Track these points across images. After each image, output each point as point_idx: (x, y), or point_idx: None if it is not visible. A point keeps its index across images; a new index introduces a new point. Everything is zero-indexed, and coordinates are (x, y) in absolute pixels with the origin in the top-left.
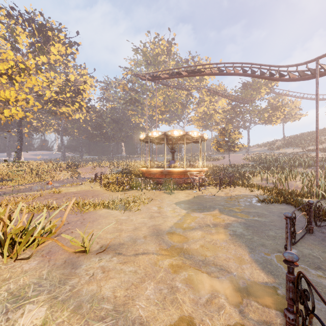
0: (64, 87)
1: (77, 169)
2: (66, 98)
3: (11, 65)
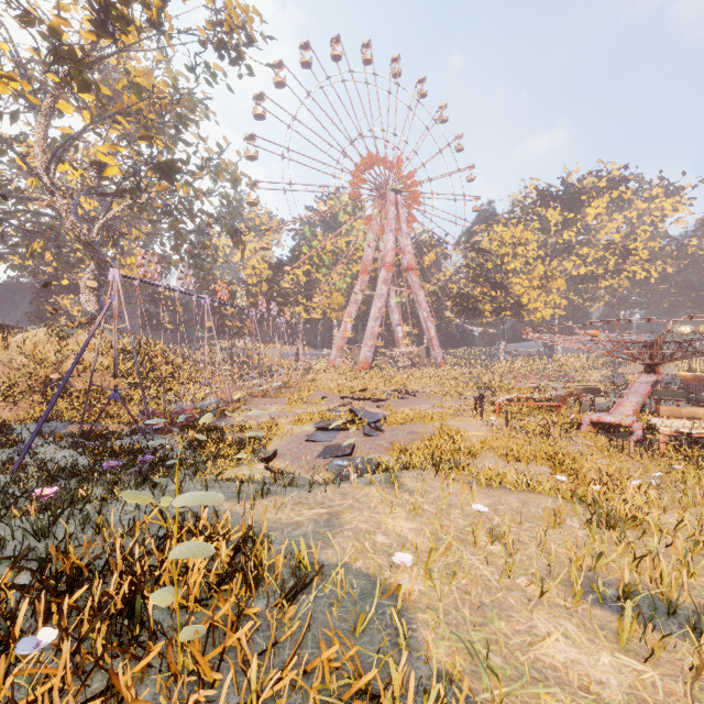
0: (604, 255)
1: (617, 369)
2: (607, 268)
3: (541, 275)
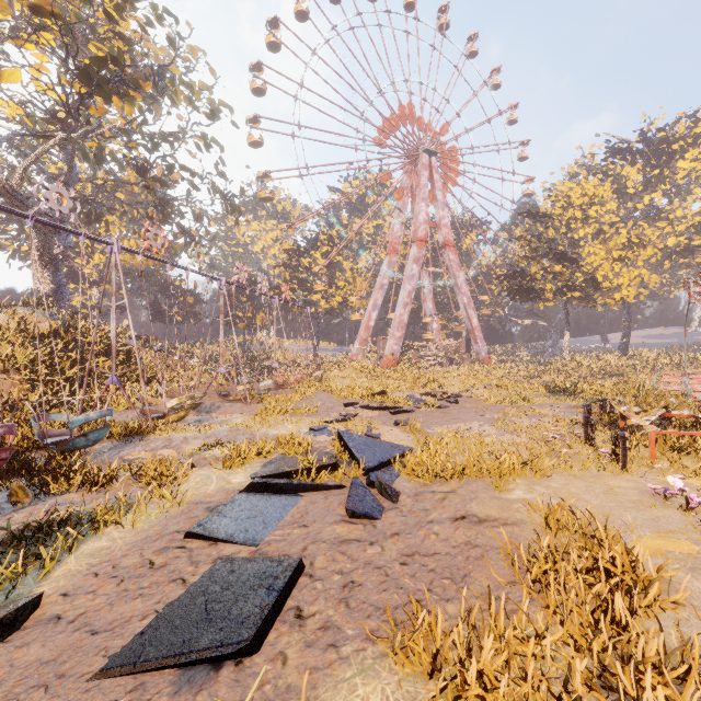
0: None
1: None
2: None
3: (622, 243)
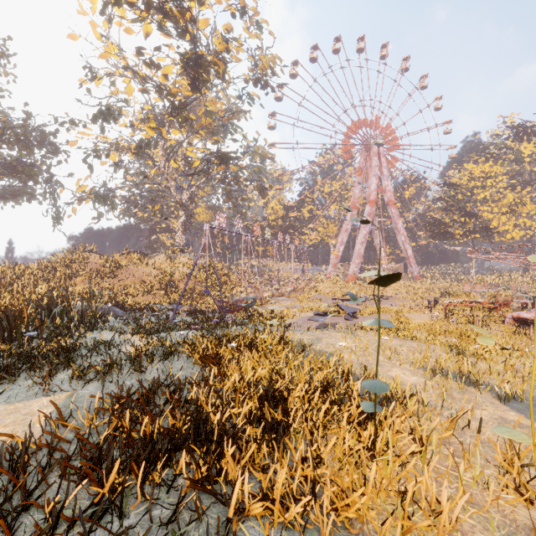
0: None
1: None
2: None
3: (510, 202)
